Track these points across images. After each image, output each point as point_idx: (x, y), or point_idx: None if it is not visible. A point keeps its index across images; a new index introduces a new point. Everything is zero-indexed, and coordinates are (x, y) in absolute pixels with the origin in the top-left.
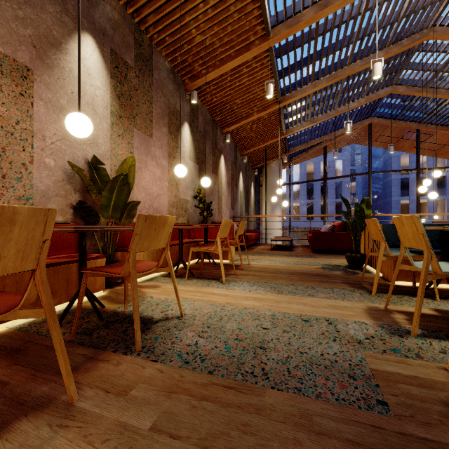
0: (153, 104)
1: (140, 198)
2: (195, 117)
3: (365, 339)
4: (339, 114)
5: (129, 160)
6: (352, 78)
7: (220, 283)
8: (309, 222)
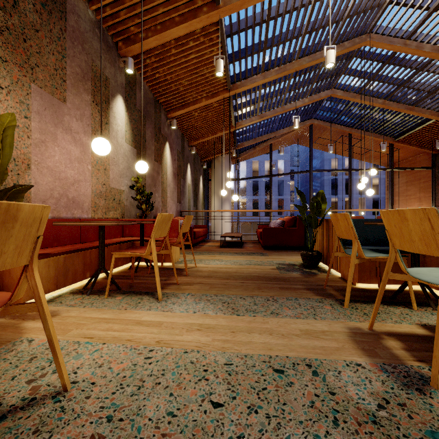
0: (67, 59)
1: (44, 183)
2: (132, 92)
3: (378, 408)
4: (285, 112)
5: (5, 119)
6: (299, 75)
7: (155, 301)
8: (254, 217)
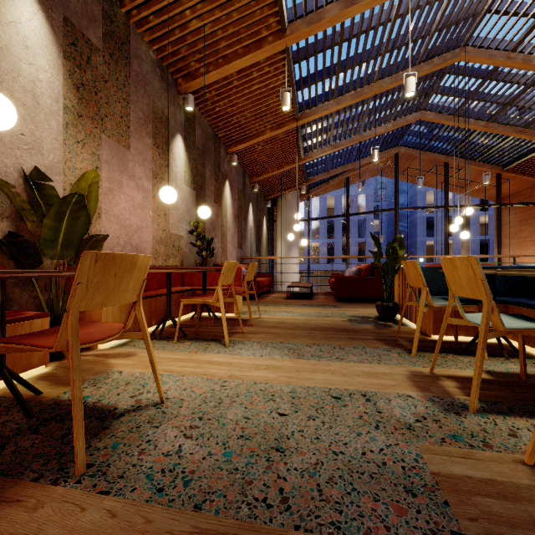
0: (131, 105)
1: (112, 231)
2: (191, 129)
3: (415, 422)
4: (365, 140)
5: (90, 175)
6: (379, 98)
7: (222, 346)
8: (329, 265)
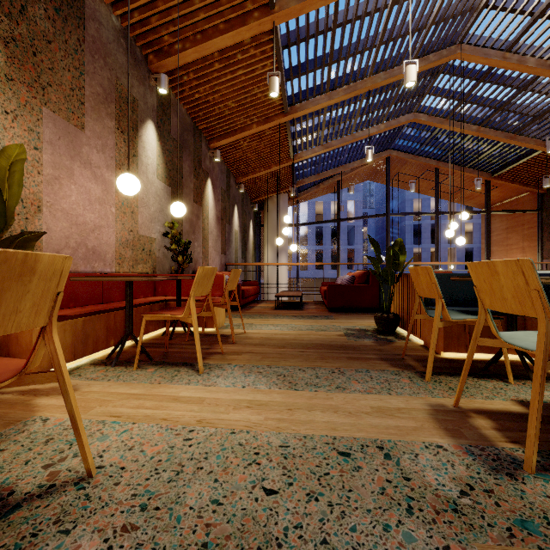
0: (86, 76)
1: (58, 229)
2: (166, 116)
3: (460, 495)
4: (356, 141)
5: (12, 151)
6: (373, 95)
7: (194, 373)
8: (318, 272)
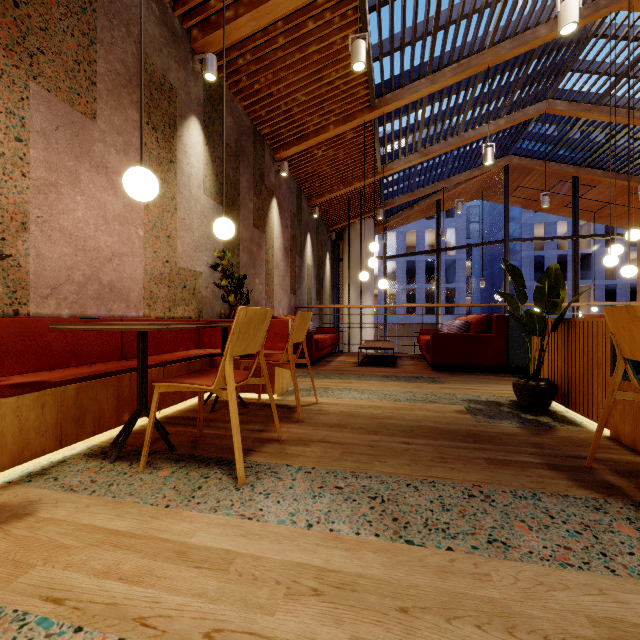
0: (99, 47)
1: (55, 256)
2: (216, 114)
3: None
4: (464, 146)
5: None
6: (491, 77)
7: (230, 485)
8: (409, 317)
